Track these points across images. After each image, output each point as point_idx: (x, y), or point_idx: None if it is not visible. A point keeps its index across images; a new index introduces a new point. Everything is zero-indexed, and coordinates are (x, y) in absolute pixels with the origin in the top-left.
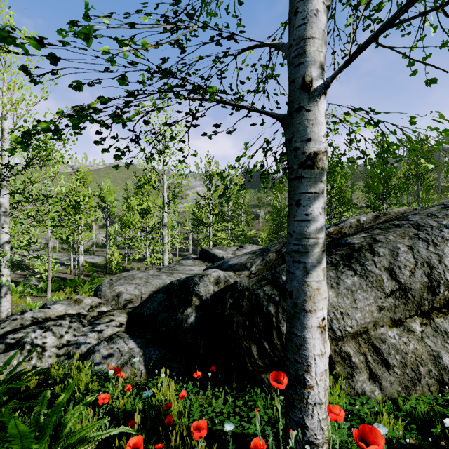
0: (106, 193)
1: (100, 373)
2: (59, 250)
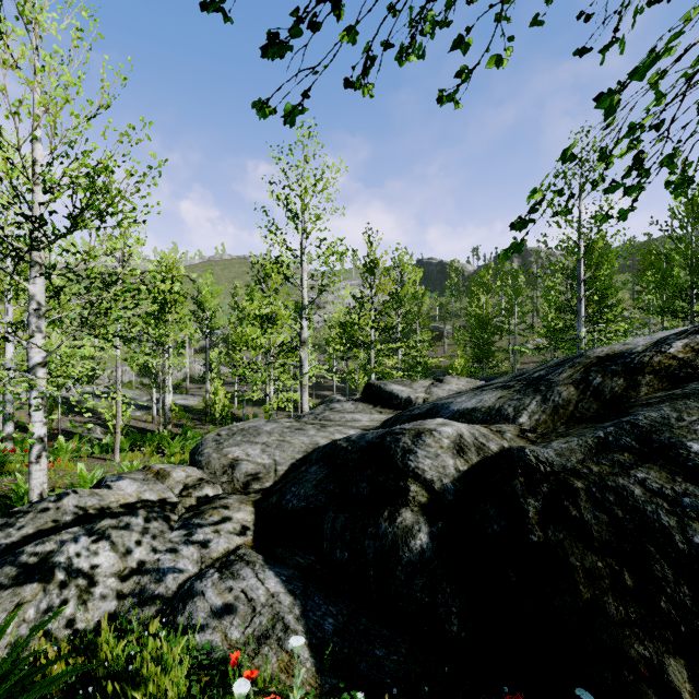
0: (206, 296)
1: (207, 655)
2: (136, 386)
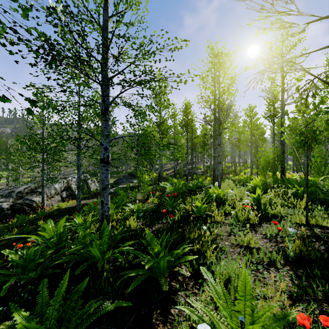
0: None
1: None
2: None
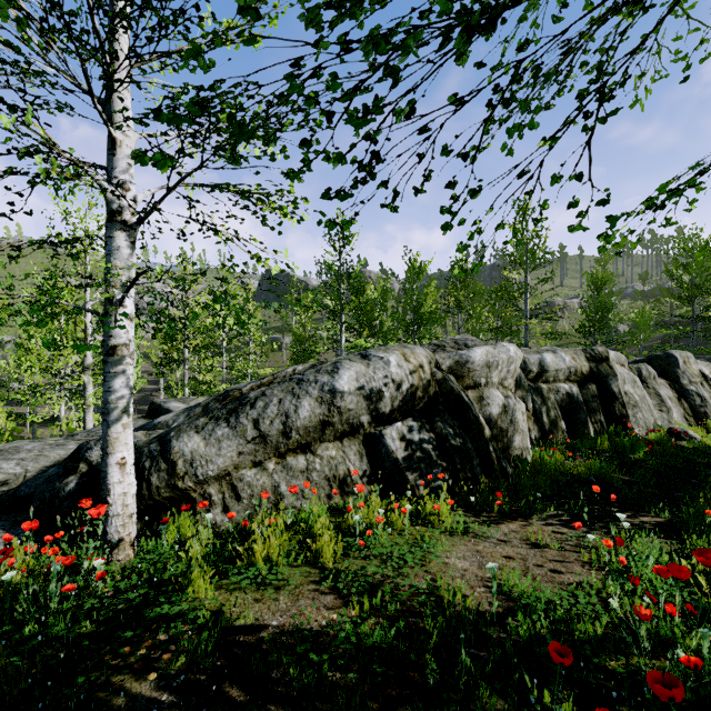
0: None
1: None
2: None
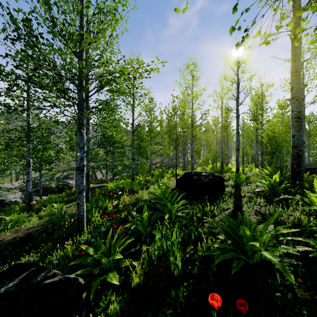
0: None
1: None
2: None
